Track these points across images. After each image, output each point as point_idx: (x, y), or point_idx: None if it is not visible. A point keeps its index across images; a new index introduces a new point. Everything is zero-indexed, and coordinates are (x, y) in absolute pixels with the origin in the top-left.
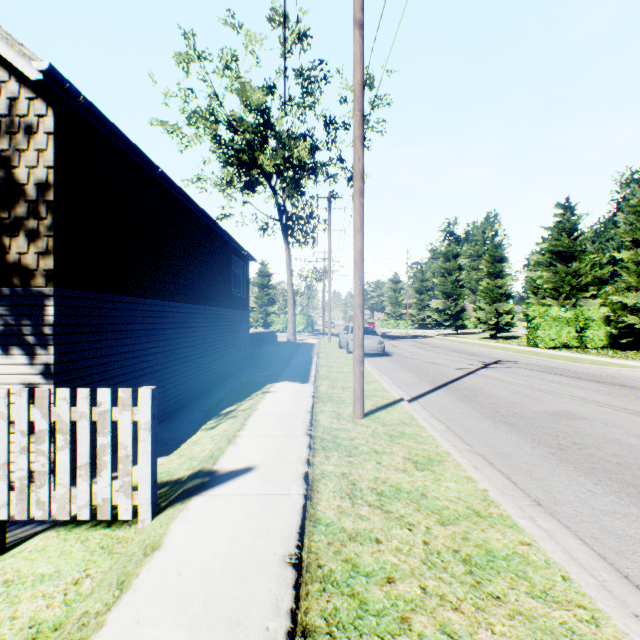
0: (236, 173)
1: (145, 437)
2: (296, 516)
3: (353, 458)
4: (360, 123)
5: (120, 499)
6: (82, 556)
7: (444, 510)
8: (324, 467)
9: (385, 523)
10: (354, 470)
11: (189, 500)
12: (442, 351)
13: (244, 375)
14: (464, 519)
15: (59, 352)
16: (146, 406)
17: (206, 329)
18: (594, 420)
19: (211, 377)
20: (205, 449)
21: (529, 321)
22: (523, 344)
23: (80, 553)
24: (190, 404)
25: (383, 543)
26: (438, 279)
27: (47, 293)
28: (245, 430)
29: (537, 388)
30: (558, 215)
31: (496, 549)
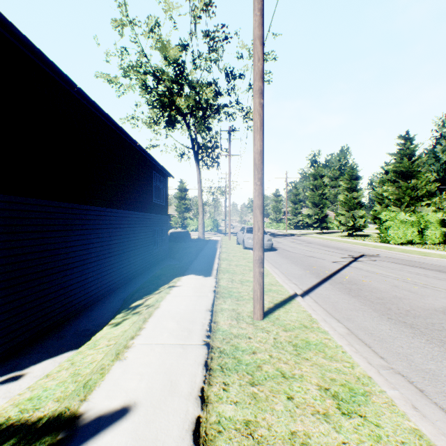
0: (160, 113)
1: None
2: None
3: (257, 388)
4: (260, 23)
5: None
6: None
7: None
8: (221, 408)
9: None
10: (260, 415)
11: None
12: (316, 246)
13: (163, 265)
14: None
15: None
16: None
17: (129, 229)
18: None
19: (134, 268)
20: (93, 360)
21: (381, 223)
22: (375, 241)
23: None
24: (113, 292)
25: None
26: (309, 193)
27: None
28: (139, 337)
29: (411, 281)
30: (400, 144)
31: None
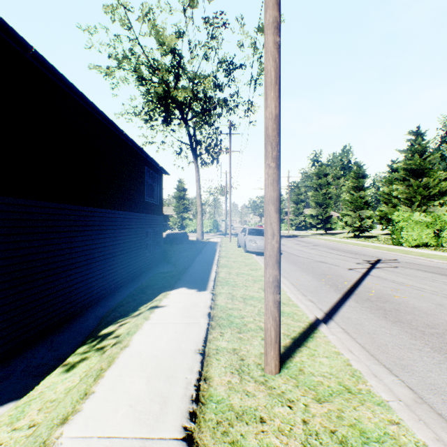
0: (155, 106)
1: None
2: None
3: None
4: None
5: None
6: None
7: None
8: None
9: None
10: None
11: None
12: (324, 249)
13: (156, 271)
14: None
15: None
16: None
17: (114, 232)
18: None
19: (120, 276)
20: None
21: (393, 224)
22: (385, 243)
23: None
24: (91, 306)
25: None
26: (312, 192)
27: None
28: (77, 418)
29: None
30: (411, 140)
31: None
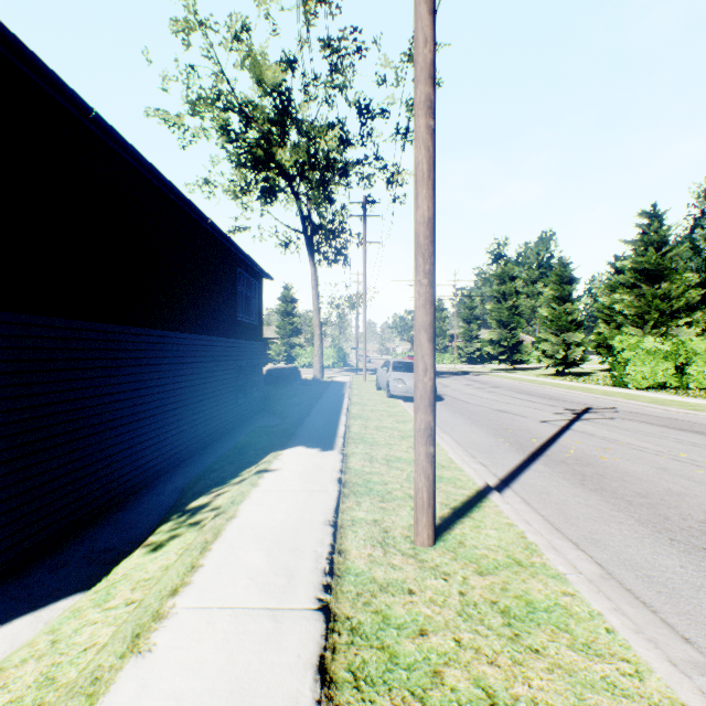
0: (250, 174)
1: None
2: None
3: None
4: None
5: None
6: None
7: None
8: None
9: None
10: None
11: None
12: (507, 393)
13: (253, 425)
14: None
15: None
16: None
17: (194, 366)
18: None
19: (203, 431)
20: (91, 644)
21: (614, 355)
22: (603, 383)
23: None
24: (165, 474)
25: None
26: (492, 305)
27: None
28: (189, 590)
29: (687, 459)
30: (642, 225)
31: None
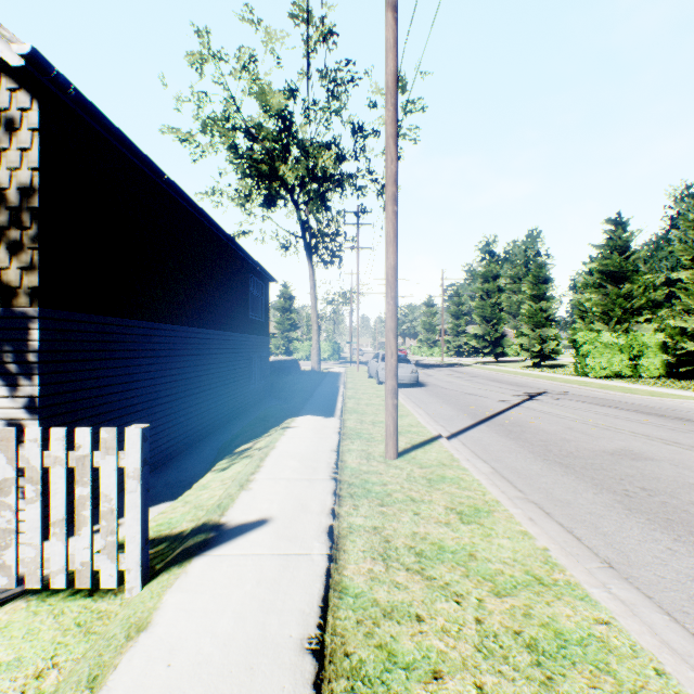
0: (255, 185)
1: (133, 487)
2: (318, 584)
3: (386, 508)
4: (393, 119)
5: (103, 563)
6: (52, 637)
7: (498, 576)
8: (352, 519)
9: (427, 594)
10: (387, 523)
11: (189, 562)
12: (482, 381)
13: (263, 407)
14: (524, 588)
15: (46, 383)
16: (134, 449)
17: (220, 356)
18: (662, 461)
19: (226, 410)
20: (213, 495)
21: (577, 348)
22: (570, 373)
23: (50, 633)
24: (202, 440)
25: (426, 621)
26: (476, 302)
27: (31, 314)
28: (260, 473)
29: (592, 423)
30: (608, 231)
31: (567, 630)
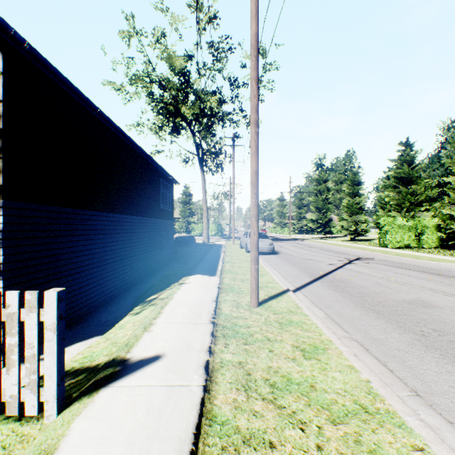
0: (165, 120)
1: (50, 337)
2: (193, 412)
3: (249, 346)
4: (255, 67)
5: (27, 396)
6: None
7: (333, 405)
8: (223, 355)
9: (278, 421)
10: (249, 359)
11: (96, 393)
12: (316, 250)
13: (169, 268)
14: (353, 416)
15: (8, 253)
16: (51, 308)
17: (139, 234)
18: (445, 308)
19: (143, 270)
20: (126, 334)
21: (380, 228)
22: (375, 245)
23: None
24: (126, 291)
25: (277, 448)
26: (312, 198)
27: None
28: (160, 318)
29: (393, 280)
30: (400, 151)
31: None
